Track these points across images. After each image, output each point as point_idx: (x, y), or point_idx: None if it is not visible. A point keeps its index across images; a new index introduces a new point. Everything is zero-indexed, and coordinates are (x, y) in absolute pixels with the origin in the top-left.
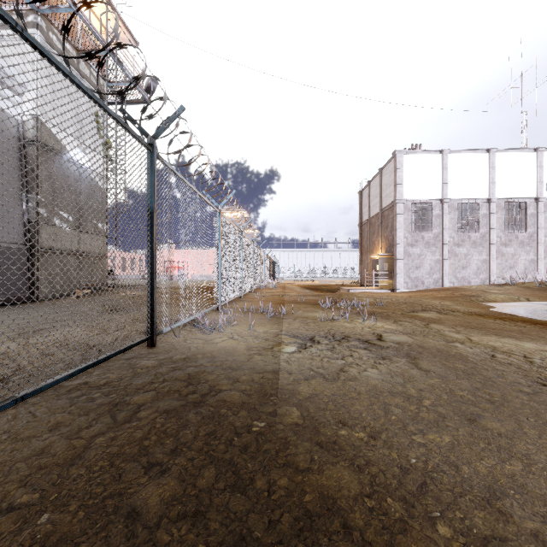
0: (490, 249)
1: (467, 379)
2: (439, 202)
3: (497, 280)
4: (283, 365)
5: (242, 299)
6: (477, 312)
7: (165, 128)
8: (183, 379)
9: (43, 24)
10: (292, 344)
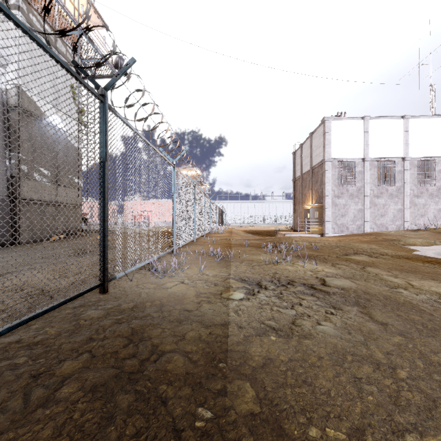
0: (404, 200)
1: (432, 336)
2: (361, 161)
3: (411, 226)
4: (232, 316)
5: (195, 243)
6: (404, 255)
7: (116, 79)
8: (125, 334)
9: (24, 6)
10: (240, 290)
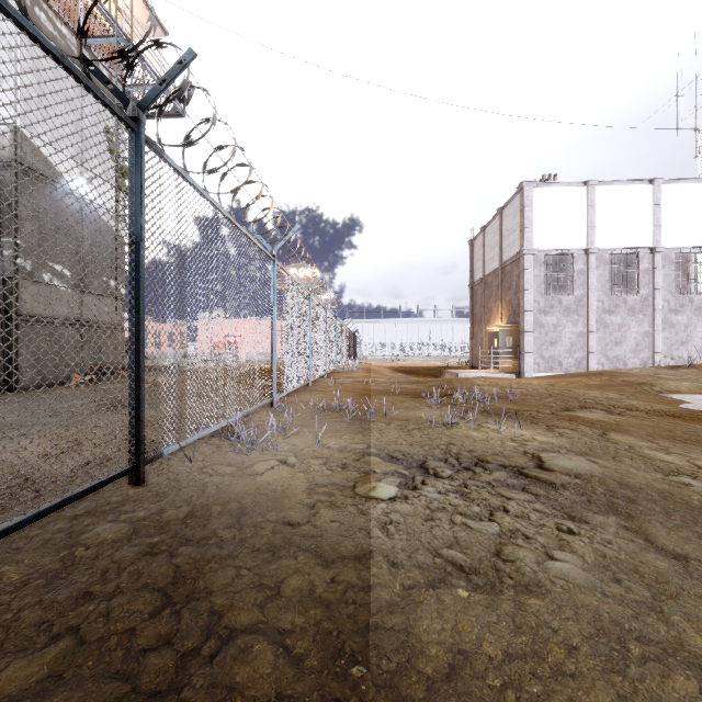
0: (654, 318)
1: None
2: (583, 253)
3: (664, 361)
4: (376, 538)
5: (310, 388)
6: (667, 411)
7: (160, 90)
8: (160, 583)
9: None
10: (390, 479)
